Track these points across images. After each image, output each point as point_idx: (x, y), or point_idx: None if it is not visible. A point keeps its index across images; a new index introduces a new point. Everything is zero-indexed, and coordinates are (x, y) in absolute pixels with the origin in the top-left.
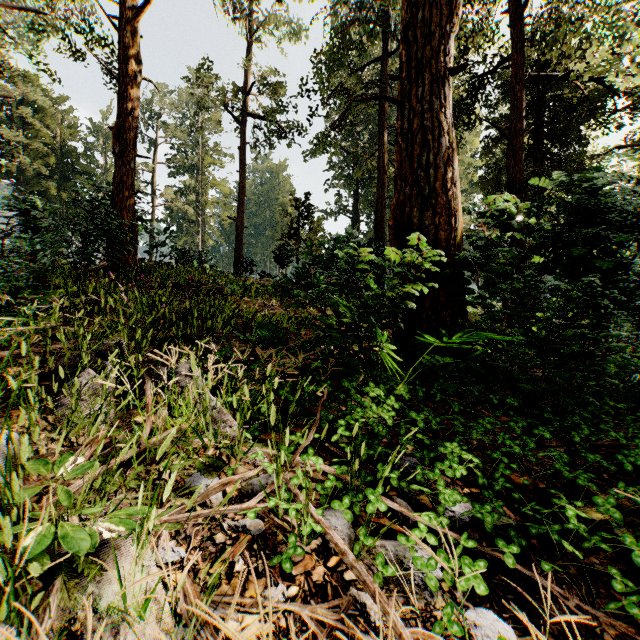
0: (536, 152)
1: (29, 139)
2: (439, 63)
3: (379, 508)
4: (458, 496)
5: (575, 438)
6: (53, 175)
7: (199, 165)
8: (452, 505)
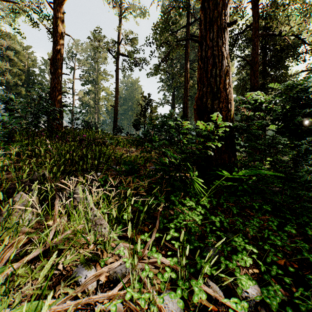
0: (264, 73)
1: (12, 67)
2: (222, 20)
3: (201, 297)
4: (250, 282)
5: (308, 232)
6: (23, 84)
7: (96, 80)
8: (246, 288)
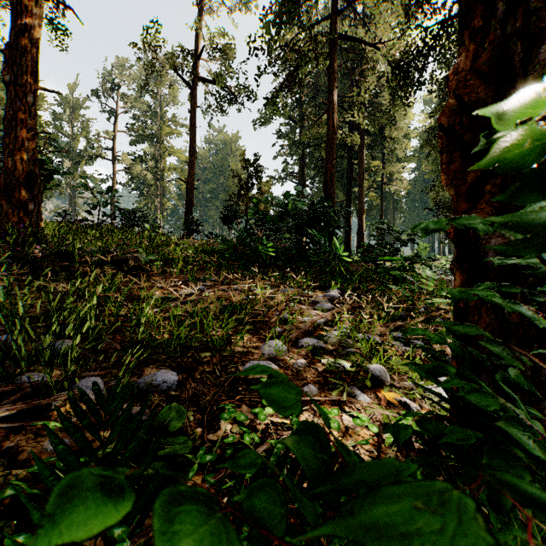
0: None
1: None
2: None
3: None
4: None
5: None
6: None
7: (158, 134)
8: None
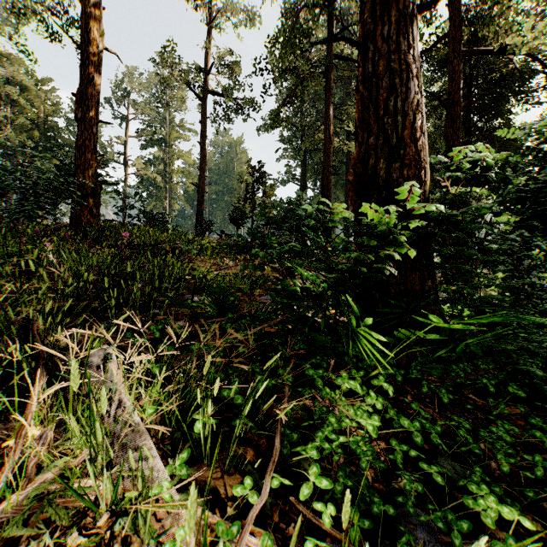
0: (469, 123)
1: (16, 115)
2: None
3: None
4: None
5: None
6: (37, 147)
7: (167, 139)
8: None
